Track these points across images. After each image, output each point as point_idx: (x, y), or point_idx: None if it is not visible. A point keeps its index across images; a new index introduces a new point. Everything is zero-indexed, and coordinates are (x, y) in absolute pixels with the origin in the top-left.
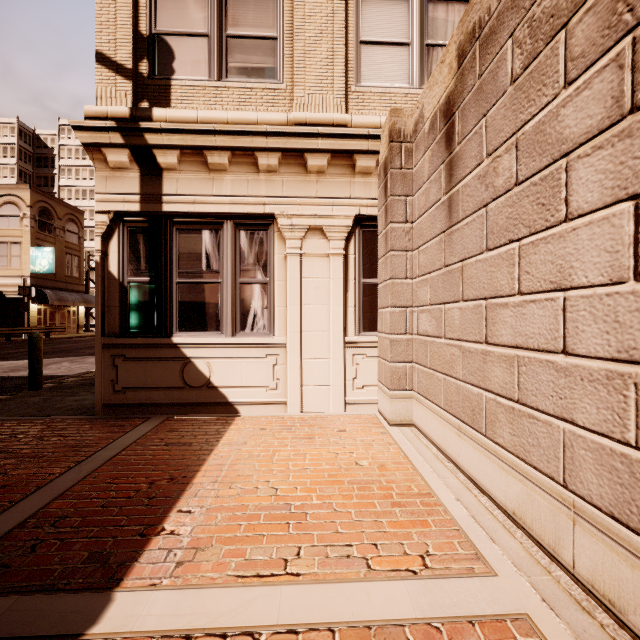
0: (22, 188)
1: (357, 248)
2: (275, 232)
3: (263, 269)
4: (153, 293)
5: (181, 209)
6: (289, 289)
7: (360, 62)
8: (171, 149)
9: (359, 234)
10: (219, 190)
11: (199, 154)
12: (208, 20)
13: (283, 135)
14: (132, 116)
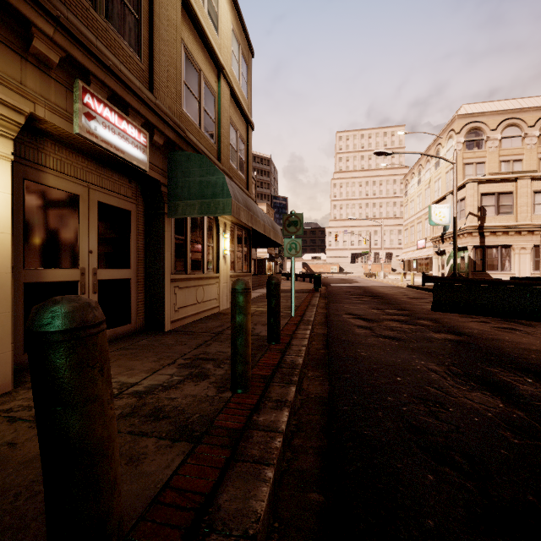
0: (263, 204)
1: (533, 251)
2: (511, 248)
3: (508, 257)
4: (481, 262)
5: (489, 244)
6: (516, 261)
7: (534, 209)
8: (488, 232)
9: (534, 248)
10: (498, 240)
11: (494, 233)
12: (494, 202)
13: (516, 228)
14: (479, 226)
